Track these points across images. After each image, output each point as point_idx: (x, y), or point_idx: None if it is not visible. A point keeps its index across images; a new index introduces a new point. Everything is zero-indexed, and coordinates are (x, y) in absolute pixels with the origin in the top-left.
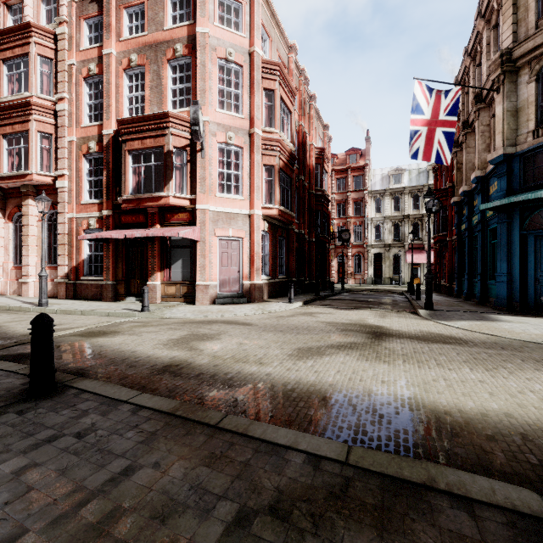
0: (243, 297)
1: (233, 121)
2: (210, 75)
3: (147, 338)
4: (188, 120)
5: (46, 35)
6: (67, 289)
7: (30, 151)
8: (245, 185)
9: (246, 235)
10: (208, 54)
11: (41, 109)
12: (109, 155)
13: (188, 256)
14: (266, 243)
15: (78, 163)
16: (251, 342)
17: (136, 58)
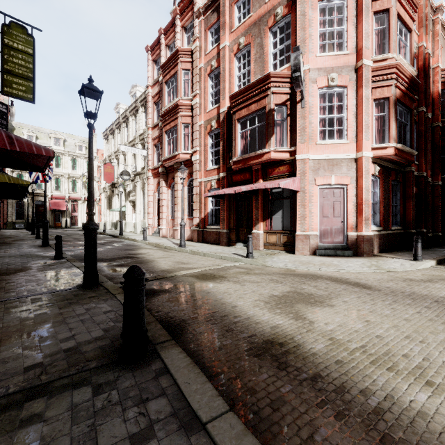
0: (348, 249)
1: (336, 61)
2: (310, 22)
3: (248, 290)
4: (288, 75)
5: (186, 53)
6: (198, 235)
7: (178, 138)
8: (350, 126)
9: (351, 181)
10: (308, 1)
11: (183, 107)
12: (224, 128)
13: (288, 207)
14: (376, 189)
15: (205, 140)
16: (384, 321)
17: (243, 40)
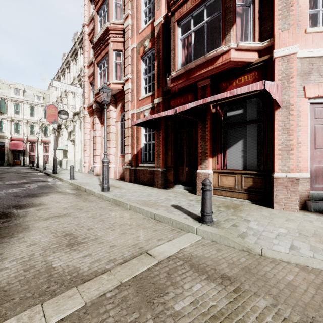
0: None
1: None
2: None
3: None
4: None
5: None
6: (130, 174)
7: (109, 67)
8: None
9: None
10: None
11: (115, 32)
12: (160, 43)
13: (253, 135)
14: None
15: (137, 65)
16: None
17: None
